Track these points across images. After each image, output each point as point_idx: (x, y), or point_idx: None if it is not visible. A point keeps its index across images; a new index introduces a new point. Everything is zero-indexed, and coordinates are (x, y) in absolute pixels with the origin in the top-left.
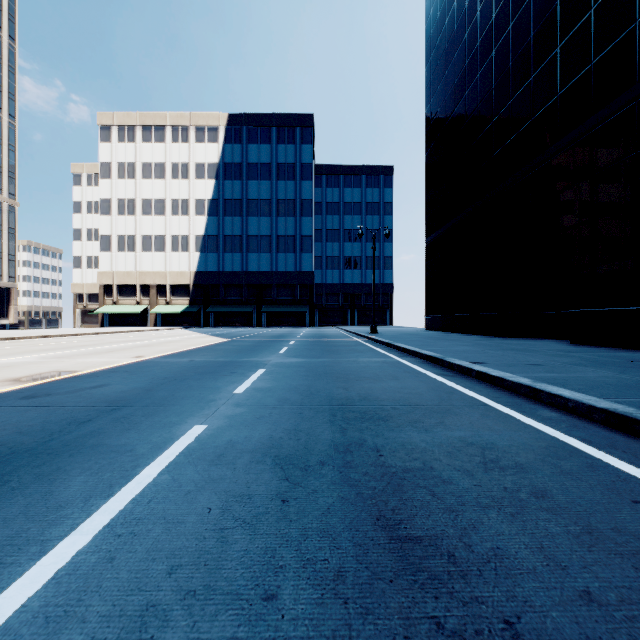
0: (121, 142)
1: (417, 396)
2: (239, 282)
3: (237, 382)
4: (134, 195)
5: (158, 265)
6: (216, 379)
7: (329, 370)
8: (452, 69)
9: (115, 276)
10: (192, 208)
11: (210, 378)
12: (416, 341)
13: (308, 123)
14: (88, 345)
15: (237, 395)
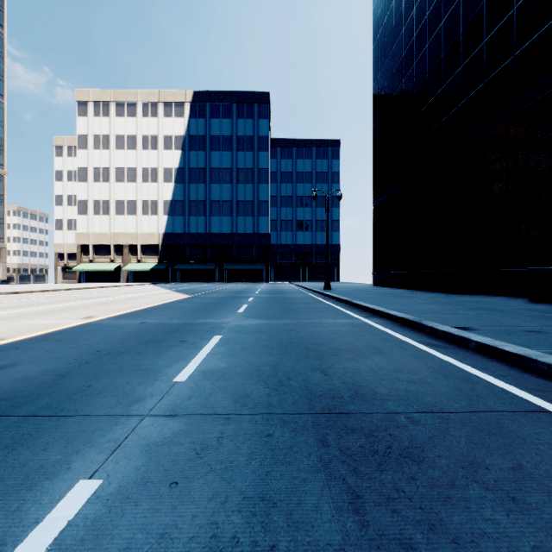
0: (97, 116)
1: (428, 388)
2: (203, 242)
3: (184, 359)
4: (108, 164)
5: (130, 227)
6: (159, 353)
7: (295, 337)
8: (399, 43)
9: (91, 237)
10: (161, 176)
11: (152, 351)
12: (373, 298)
13: (265, 100)
14: (48, 302)
15: (177, 386)
